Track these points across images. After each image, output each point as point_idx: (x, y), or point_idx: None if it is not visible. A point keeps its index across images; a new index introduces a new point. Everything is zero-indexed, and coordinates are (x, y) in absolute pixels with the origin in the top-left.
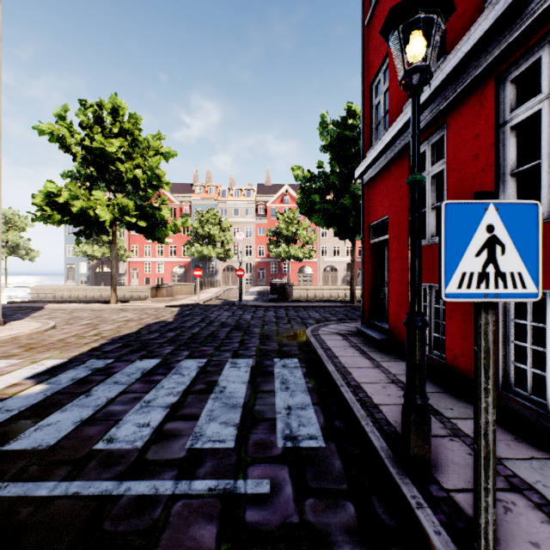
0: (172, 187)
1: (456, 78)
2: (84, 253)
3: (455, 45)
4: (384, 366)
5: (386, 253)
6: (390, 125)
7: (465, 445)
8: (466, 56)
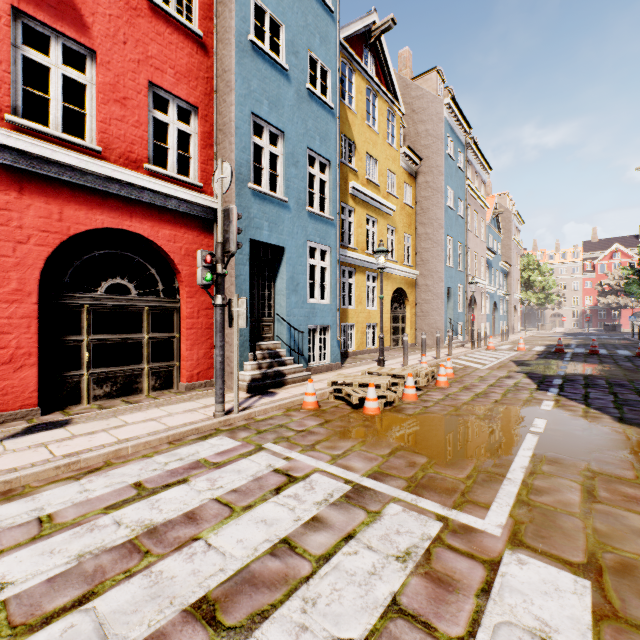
0: None
1: None
2: None
3: None
4: None
5: None
6: None
7: None
8: None
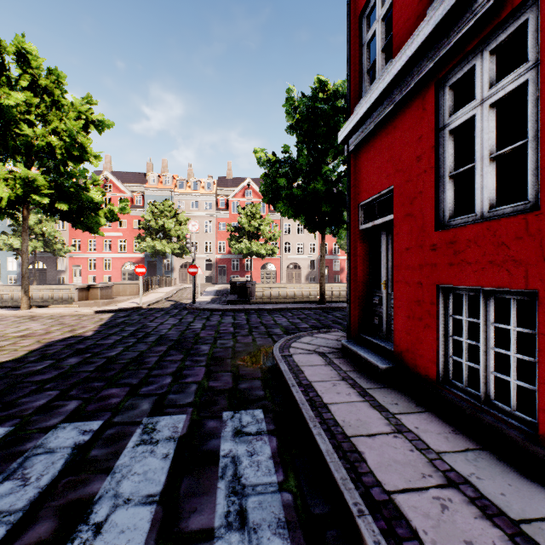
0: (122, 176)
1: None
2: (10, 246)
3: None
4: (410, 428)
5: (384, 243)
6: (397, 52)
7: None
8: None
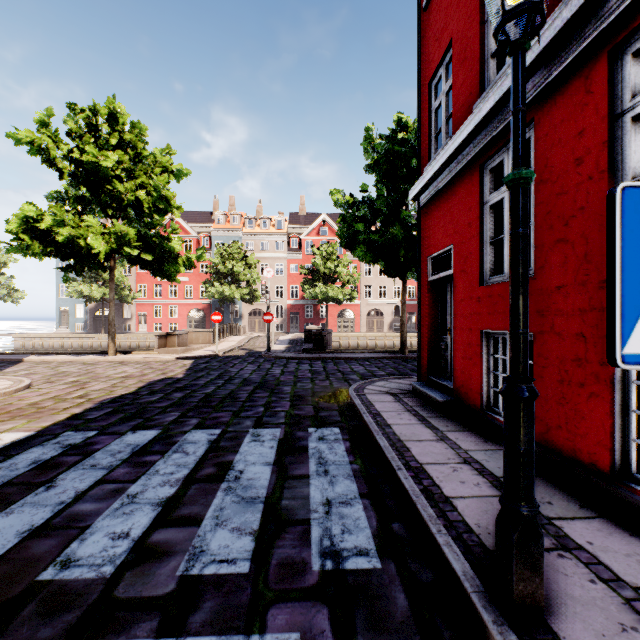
0: (188, 216)
1: (551, 58)
2: (80, 293)
3: (548, 15)
4: (451, 438)
5: (449, 293)
6: (455, 130)
7: (582, 565)
8: (568, 23)
